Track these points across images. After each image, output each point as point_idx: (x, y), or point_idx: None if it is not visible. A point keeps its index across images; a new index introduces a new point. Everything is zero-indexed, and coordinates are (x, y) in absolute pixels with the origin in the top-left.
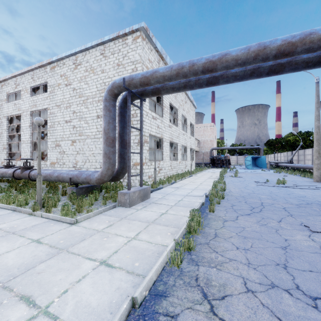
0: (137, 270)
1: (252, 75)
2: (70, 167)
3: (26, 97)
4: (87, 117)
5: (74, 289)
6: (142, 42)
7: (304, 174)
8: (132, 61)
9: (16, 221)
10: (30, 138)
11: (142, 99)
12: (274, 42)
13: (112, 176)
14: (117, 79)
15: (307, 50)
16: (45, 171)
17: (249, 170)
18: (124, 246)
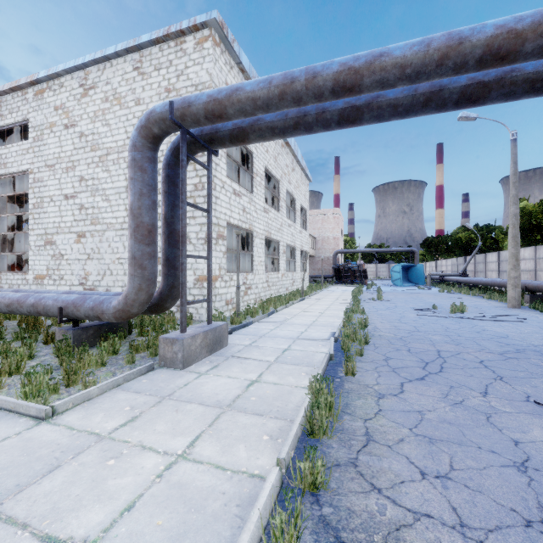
0: None
1: (426, 105)
2: (75, 285)
3: None
4: (106, 188)
5: None
6: (213, 49)
7: (490, 295)
8: (195, 84)
9: None
10: None
11: (211, 150)
12: (480, 30)
13: (151, 304)
14: (158, 104)
15: None
16: (9, 294)
17: (398, 288)
18: (156, 483)
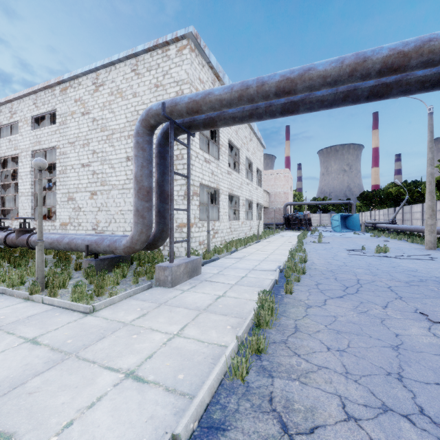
0: (181, 385)
1: (345, 100)
2: (89, 230)
3: (26, 131)
4: (112, 159)
5: (84, 419)
6: (190, 55)
7: (412, 239)
8: (176, 81)
9: (5, 309)
10: (31, 188)
11: (189, 133)
12: (378, 52)
13: (147, 243)
14: (154, 104)
15: (424, 63)
16: (51, 236)
17: (336, 234)
18: (163, 347)
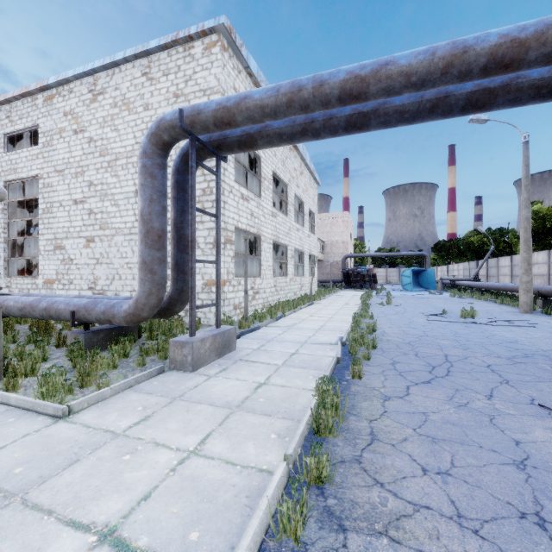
0: None
1: (433, 111)
2: (84, 290)
3: None
4: (115, 193)
5: None
6: (221, 55)
7: (502, 300)
8: (203, 89)
9: None
10: (4, 232)
11: (219, 156)
12: (484, 39)
13: (160, 308)
14: (168, 112)
15: (547, 57)
16: (22, 299)
17: (408, 293)
18: (169, 476)
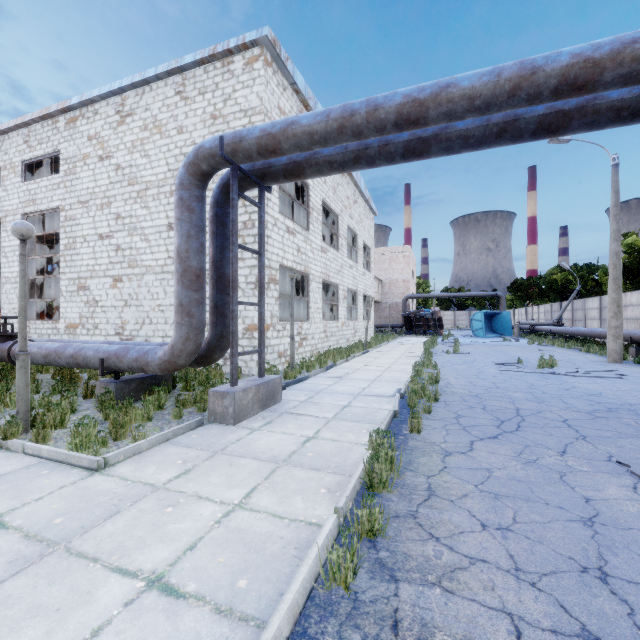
0: (242, 601)
1: (500, 136)
2: (111, 335)
3: (13, 183)
4: (146, 227)
5: None
6: (264, 70)
7: (588, 348)
8: (244, 109)
9: None
10: None
11: (263, 187)
12: (555, 59)
13: (198, 355)
14: (207, 139)
15: (625, 78)
16: (46, 345)
17: (479, 340)
18: (215, 528)
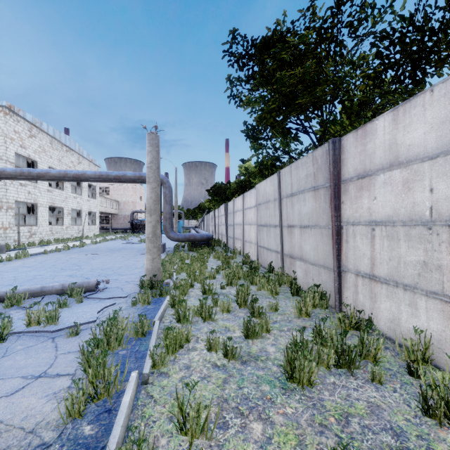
0: None
1: (73, 180)
2: None
3: None
4: None
5: None
6: (4, 118)
7: None
8: None
9: None
10: None
11: None
12: (71, 173)
13: None
14: None
15: (86, 179)
16: None
17: None
18: None
